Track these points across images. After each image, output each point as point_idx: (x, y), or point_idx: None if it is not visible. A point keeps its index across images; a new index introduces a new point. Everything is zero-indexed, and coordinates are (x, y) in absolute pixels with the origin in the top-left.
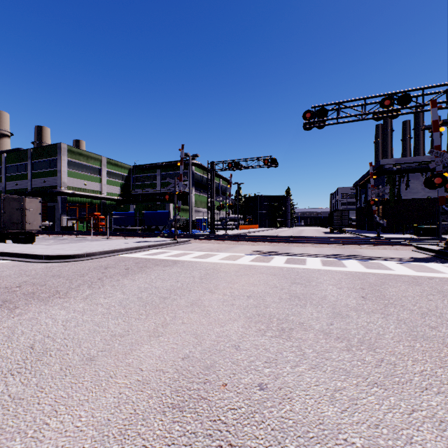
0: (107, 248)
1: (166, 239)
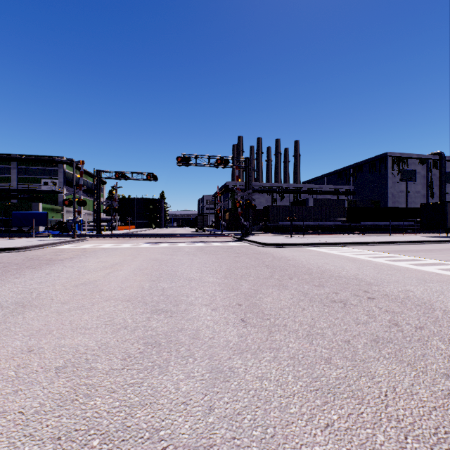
0: (31, 244)
1: (61, 238)
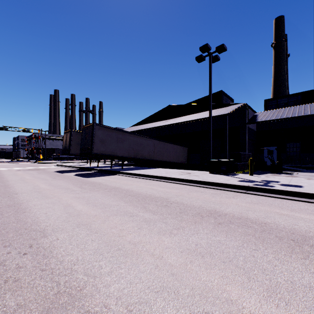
0: None
1: None
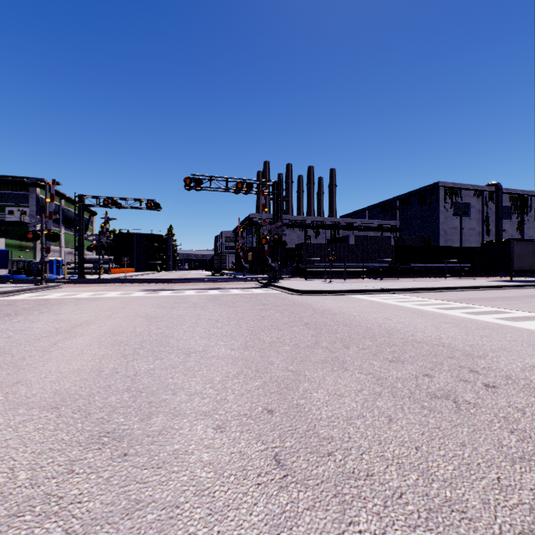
0: None
1: (24, 284)
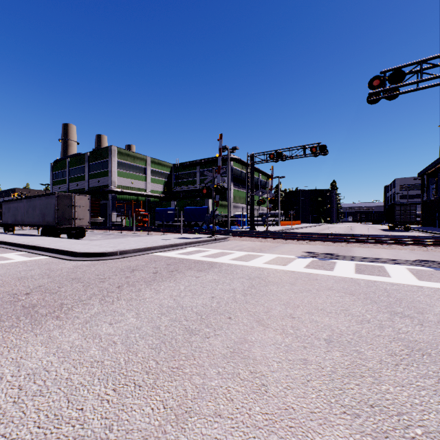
0: (142, 246)
1: (204, 235)
